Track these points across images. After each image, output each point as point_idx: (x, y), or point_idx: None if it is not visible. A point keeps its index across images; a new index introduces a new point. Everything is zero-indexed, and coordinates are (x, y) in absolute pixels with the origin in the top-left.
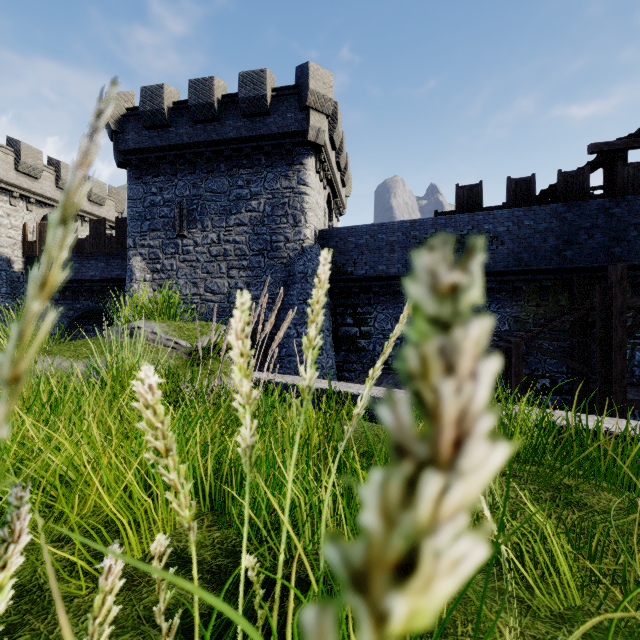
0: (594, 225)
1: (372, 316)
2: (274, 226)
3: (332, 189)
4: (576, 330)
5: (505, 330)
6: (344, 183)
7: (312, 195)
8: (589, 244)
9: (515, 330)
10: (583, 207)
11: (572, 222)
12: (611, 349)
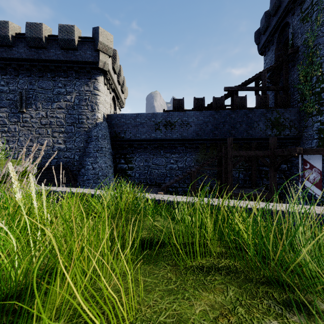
0: (225, 121)
1: (134, 159)
2: (80, 110)
3: (115, 94)
4: (218, 165)
5: (192, 165)
6: (123, 91)
7: (102, 96)
8: (223, 129)
9: (196, 165)
10: (221, 113)
11: (217, 119)
12: (228, 172)
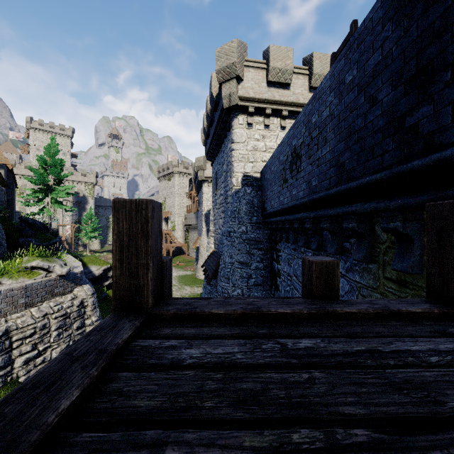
0: None
1: (280, 254)
2: (227, 180)
3: None
4: None
5: None
6: None
7: (238, 148)
8: None
9: None
10: None
11: None
12: None
